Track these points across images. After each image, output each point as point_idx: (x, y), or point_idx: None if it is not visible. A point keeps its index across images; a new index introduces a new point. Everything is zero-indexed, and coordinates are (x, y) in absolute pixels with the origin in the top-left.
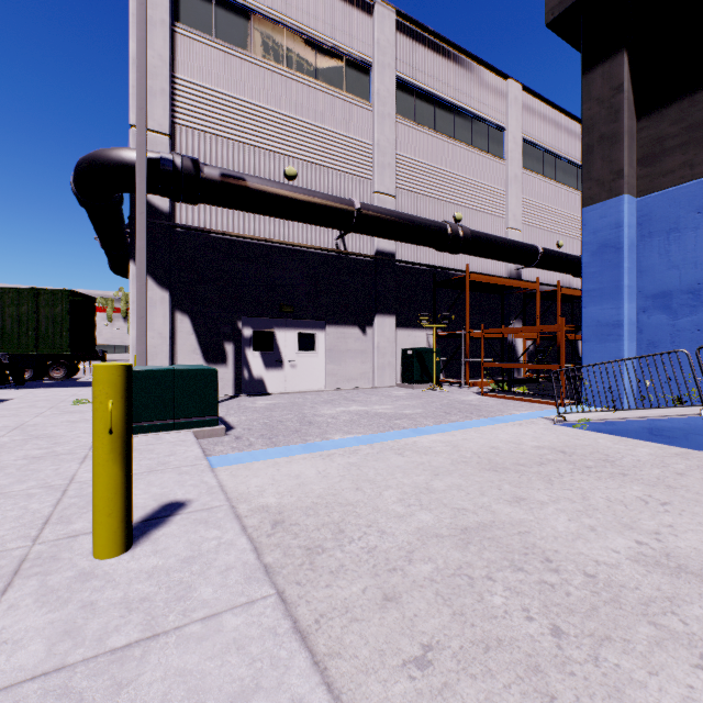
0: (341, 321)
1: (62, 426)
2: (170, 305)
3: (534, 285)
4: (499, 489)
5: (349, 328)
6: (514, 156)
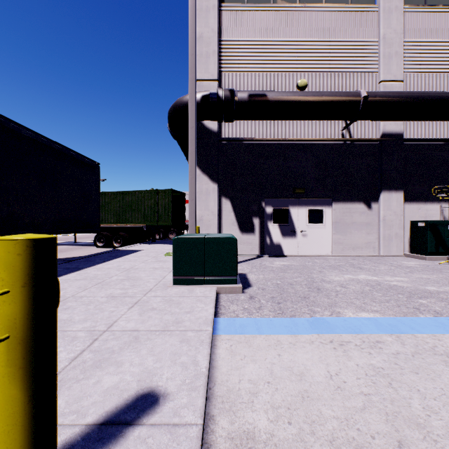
0: (346, 198)
1: (147, 271)
2: (218, 193)
3: None
4: None
5: (354, 204)
6: None
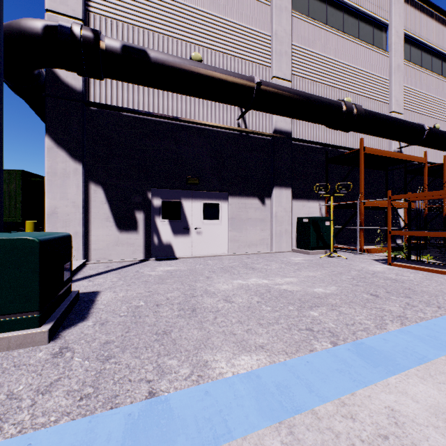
0: (242, 192)
1: None
2: (83, 177)
3: (422, 158)
4: None
5: (250, 199)
6: (397, 48)
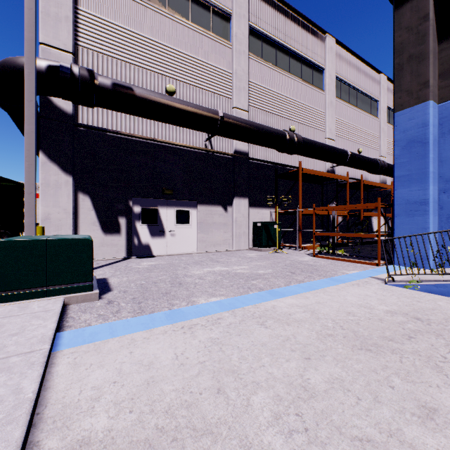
0: (208, 201)
1: None
2: (73, 187)
3: (345, 177)
4: (391, 387)
5: (215, 207)
6: (330, 88)
